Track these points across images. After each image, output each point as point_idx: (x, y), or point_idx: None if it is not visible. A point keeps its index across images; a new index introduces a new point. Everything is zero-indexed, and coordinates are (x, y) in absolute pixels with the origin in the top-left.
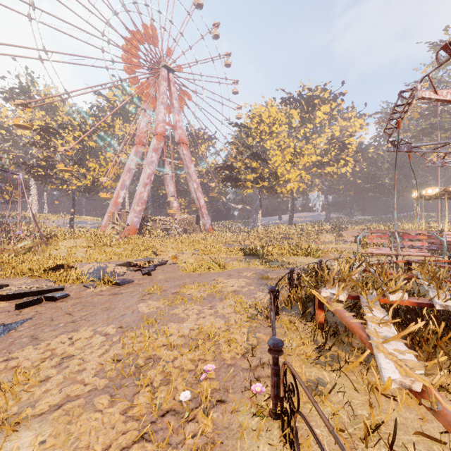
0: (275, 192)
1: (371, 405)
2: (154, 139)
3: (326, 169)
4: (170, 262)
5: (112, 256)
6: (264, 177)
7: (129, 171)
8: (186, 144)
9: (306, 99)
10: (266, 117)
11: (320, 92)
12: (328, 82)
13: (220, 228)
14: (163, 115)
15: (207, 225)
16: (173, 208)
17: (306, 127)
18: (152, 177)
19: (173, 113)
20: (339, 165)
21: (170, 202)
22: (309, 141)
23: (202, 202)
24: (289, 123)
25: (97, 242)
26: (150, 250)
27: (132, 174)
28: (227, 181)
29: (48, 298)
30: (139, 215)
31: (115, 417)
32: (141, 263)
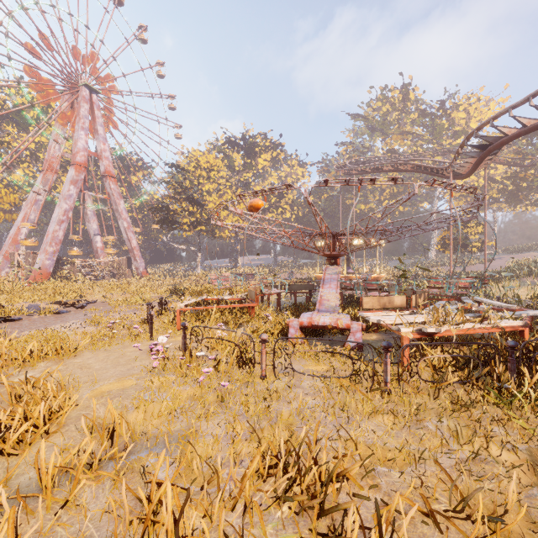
0: (214, 236)
1: (175, 318)
2: (72, 169)
3: (268, 215)
4: (100, 301)
5: (34, 299)
6: (202, 222)
7: (35, 203)
8: (114, 178)
9: (248, 145)
10: (203, 162)
11: (261, 141)
12: (270, 130)
13: (158, 272)
14: (84, 142)
15: (140, 269)
16: (96, 248)
17: (248, 172)
18: (70, 214)
19: (97, 141)
20: (279, 212)
21: (93, 241)
22: (249, 187)
23: (134, 243)
24: (232, 166)
25: (2, 288)
26: (75, 293)
27: (39, 206)
28: (163, 223)
29: (7, 320)
30: (52, 258)
31: (94, 328)
32: (71, 302)
